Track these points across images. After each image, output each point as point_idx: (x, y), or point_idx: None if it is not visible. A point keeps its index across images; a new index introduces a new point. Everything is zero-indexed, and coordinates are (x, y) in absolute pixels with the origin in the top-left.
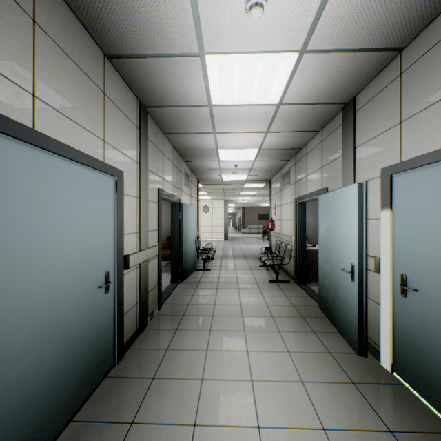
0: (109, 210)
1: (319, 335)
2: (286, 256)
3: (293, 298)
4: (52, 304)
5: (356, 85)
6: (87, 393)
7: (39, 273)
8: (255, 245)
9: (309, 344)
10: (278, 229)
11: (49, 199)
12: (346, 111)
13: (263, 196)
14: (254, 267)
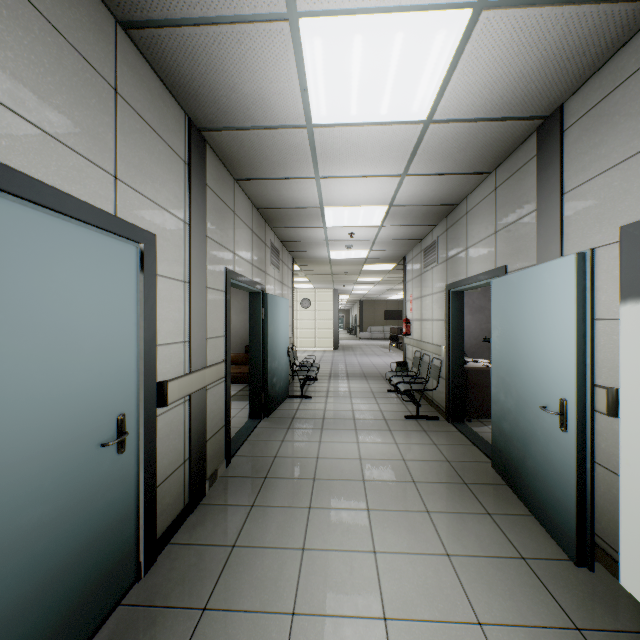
0: (127, 303)
1: (498, 521)
2: (431, 377)
3: (445, 447)
4: None
5: (569, 80)
6: None
7: None
8: (379, 358)
9: (482, 538)
10: (416, 333)
11: None
12: (546, 132)
13: (392, 284)
14: (380, 392)
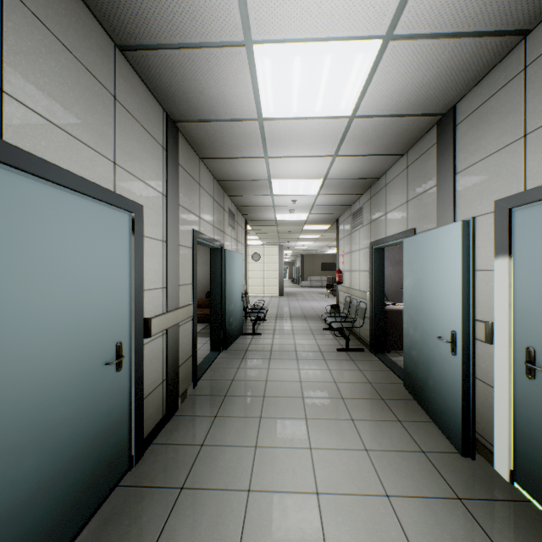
0: (123, 258)
1: (406, 426)
2: (358, 317)
3: (368, 372)
4: (32, 393)
5: (458, 88)
6: (89, 512)
7: (10, 349)
8: (317, 302)
9: (393, 438)
10: (347, 282)
11: (26, 242)
12: (443, 126)
13: (328, 241)
14: (317, 330)
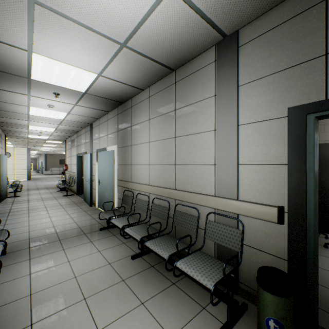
0: None
1: (80, 206)
2: (73, 183)
3: (74, 199)
4: None
5: (91, 121)
6: None
7: None
8: (56, 182)
9: (75, 208)
10: (70, 169)
11: None
12: (91, 127)
13: (63, 148)
14: (54, 192)
